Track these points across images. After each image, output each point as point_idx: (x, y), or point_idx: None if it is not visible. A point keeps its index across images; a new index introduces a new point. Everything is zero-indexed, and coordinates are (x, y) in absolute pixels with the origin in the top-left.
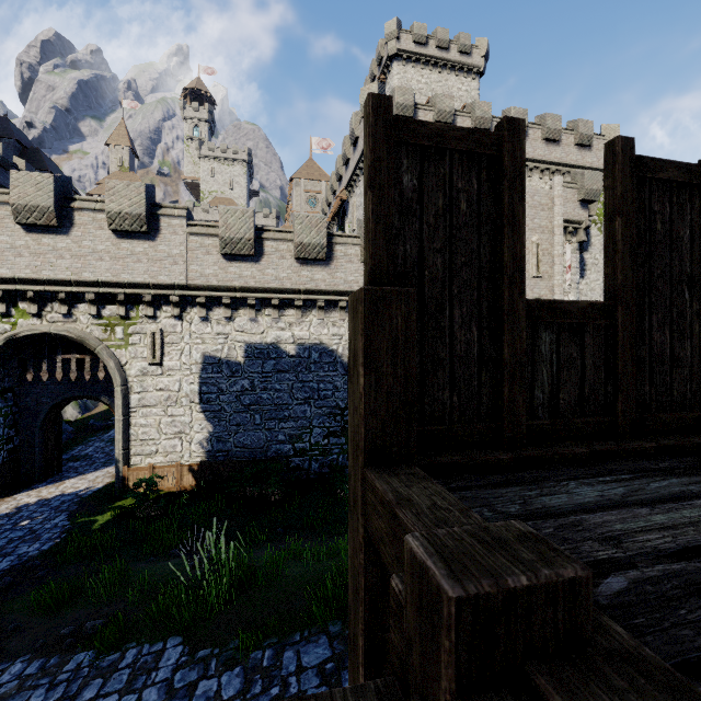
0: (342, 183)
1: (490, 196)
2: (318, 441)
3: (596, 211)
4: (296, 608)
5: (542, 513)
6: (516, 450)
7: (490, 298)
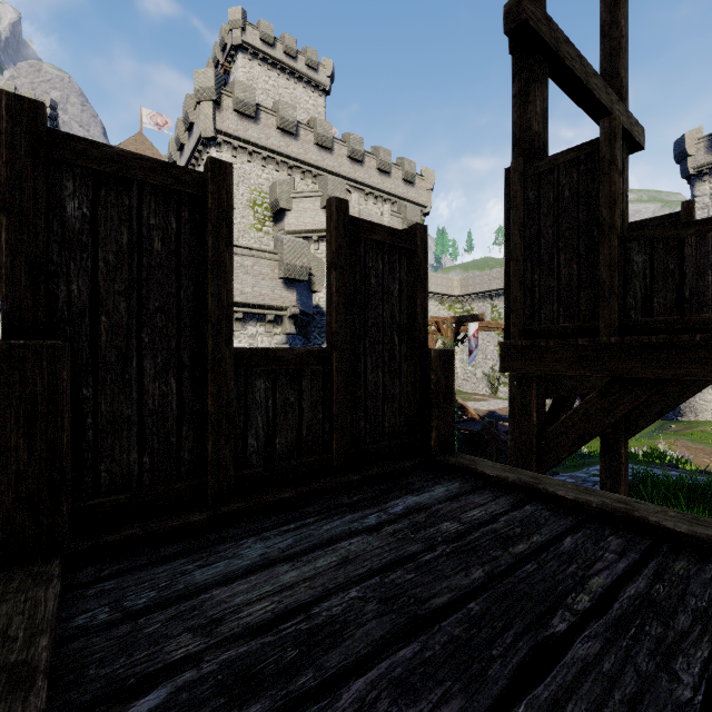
0: None
1: (193, 238)
2: None
3: None
4: None
5: (180, 595)
6: (219, 506)
7: (193, 346)
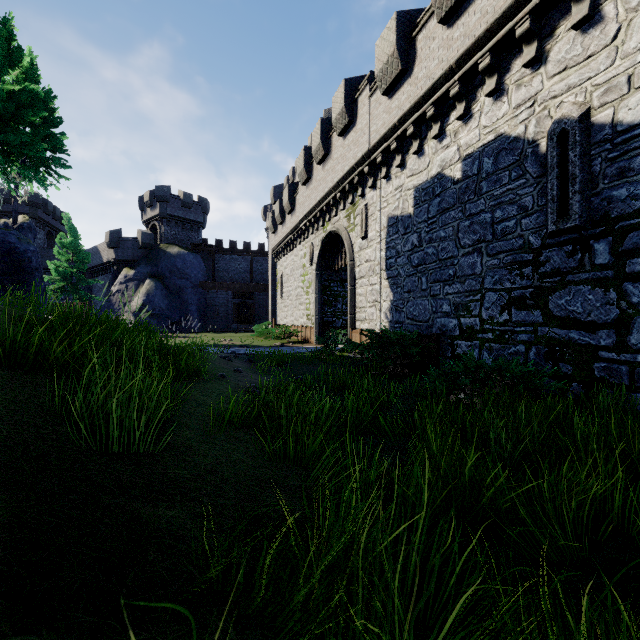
0: None
1: None
2: (491, 317)
3: None
4: None
5: None
6: None
7: None
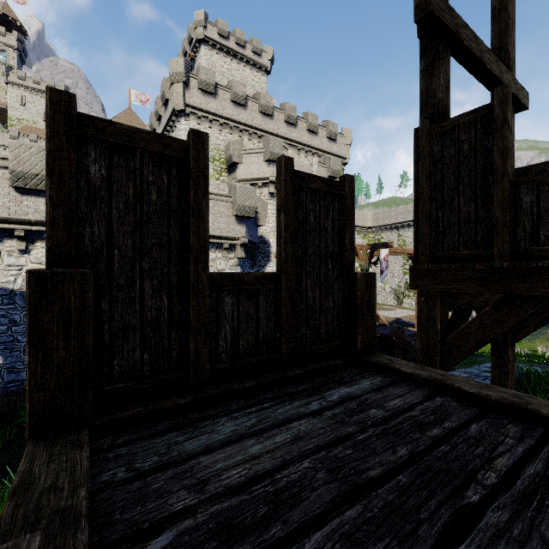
0: None
1: (179, 190)
2: None
3: None
4: None
5: (175, 460)
6: (198, 392)
7: (179, 272)
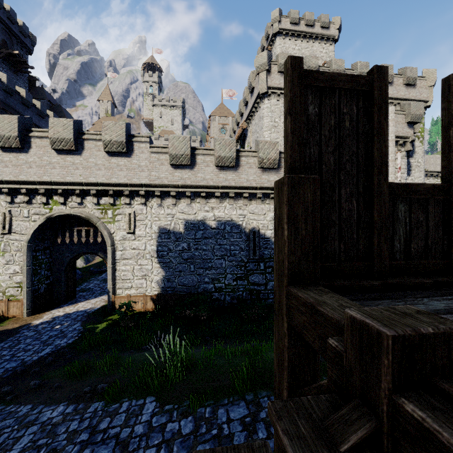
0: (243, 117)
1: (364, 117)
2: (230, 283)
3: (419, 130)
4: (223, 384)
5: None
6: (383, 279)
7: (364, 182)
